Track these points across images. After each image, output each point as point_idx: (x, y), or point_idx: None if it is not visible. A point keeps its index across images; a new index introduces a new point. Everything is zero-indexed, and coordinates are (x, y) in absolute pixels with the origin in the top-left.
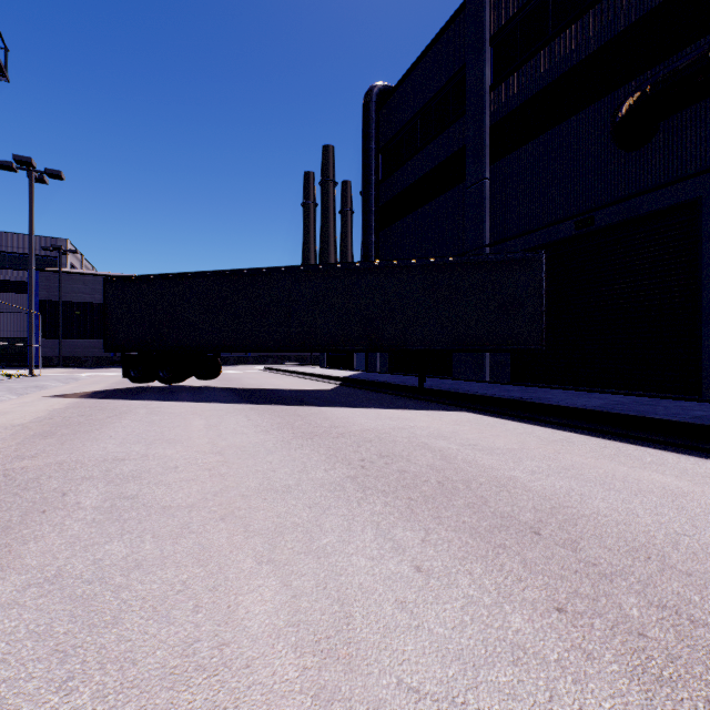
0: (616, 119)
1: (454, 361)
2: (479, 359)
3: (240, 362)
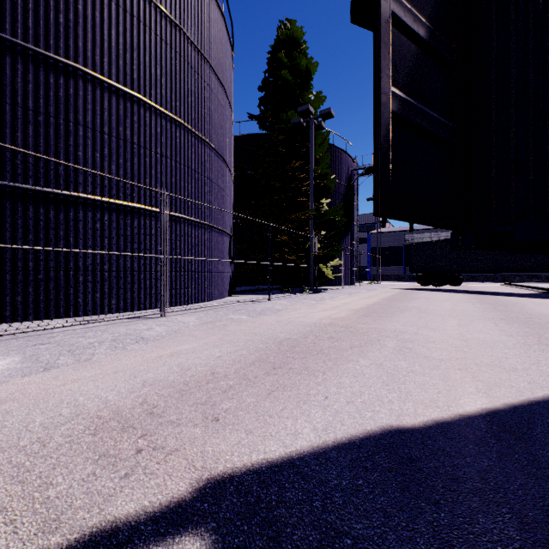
0: None
1: None
2: None
3: (488, 279)
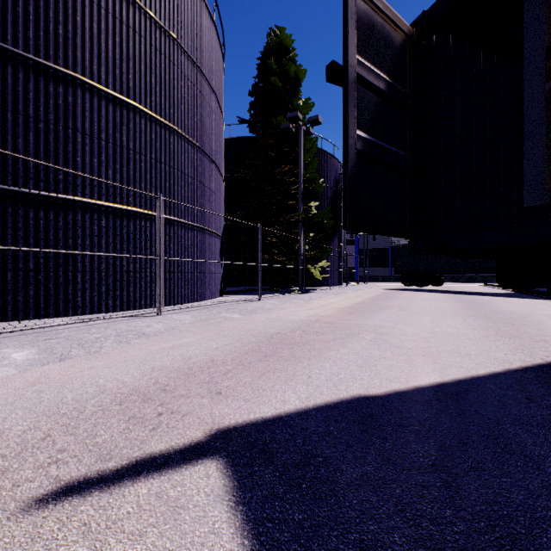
0: None
1: None
2: None
3: (469, 280)
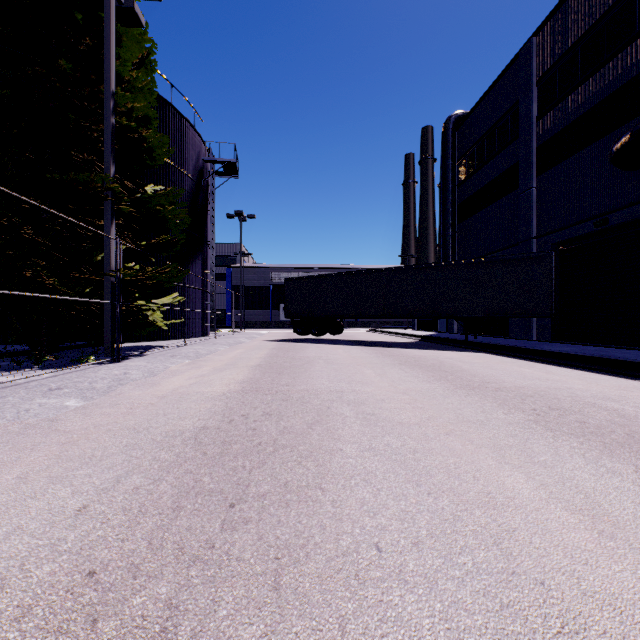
0: (609, 156)
1: (510, 324)
2: (527, 324)
3: (351, 325)
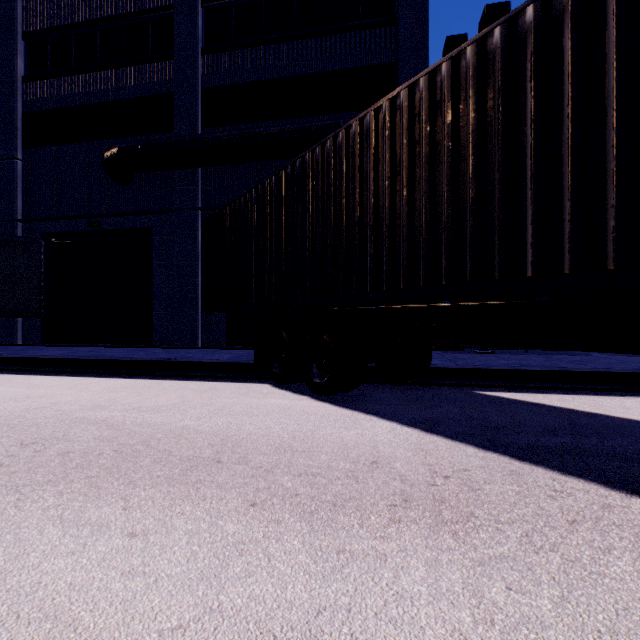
0: (102, 160)
1: None
2: (11, 325)
3: None
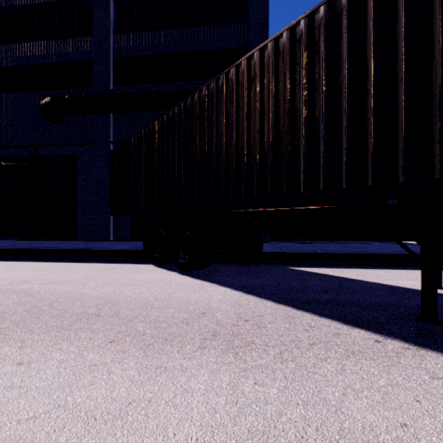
0: (38, 106)
1: None
2: None
3: None
